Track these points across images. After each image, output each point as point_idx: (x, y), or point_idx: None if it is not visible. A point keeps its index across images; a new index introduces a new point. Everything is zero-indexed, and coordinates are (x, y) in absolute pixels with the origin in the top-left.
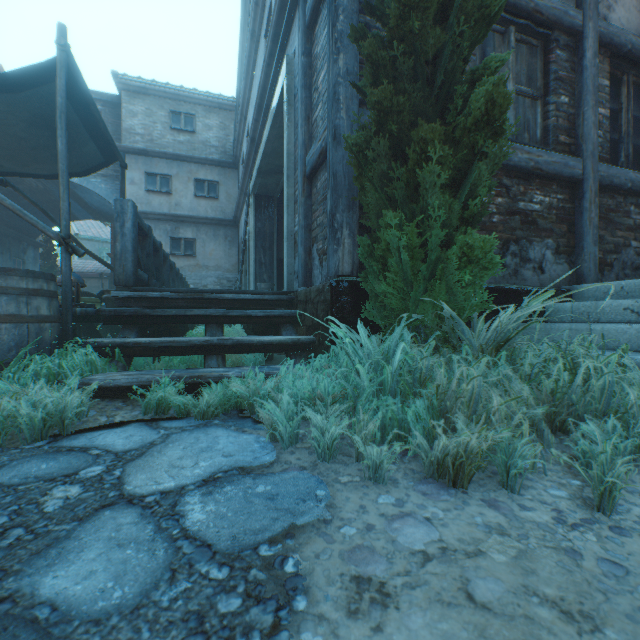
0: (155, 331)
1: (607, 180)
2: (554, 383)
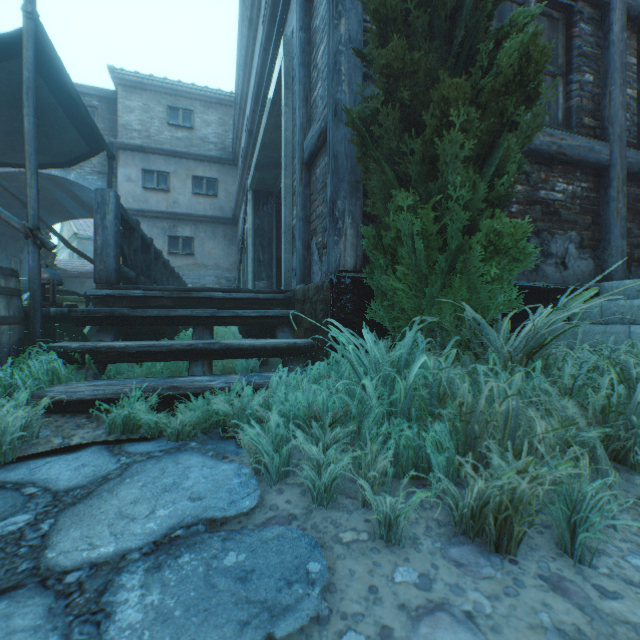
0: (138, 333)
1: (635, 167)
2: (605, 400)
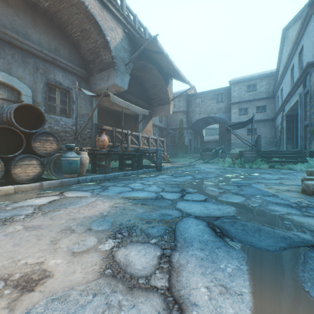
0: (267, 159)
1: None
2: None
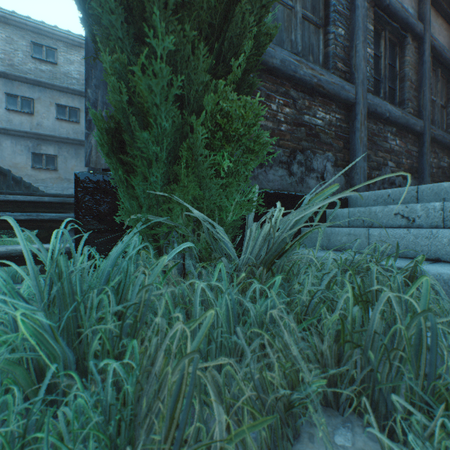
0: None
1: (373, 108)
2: (341, 325)
